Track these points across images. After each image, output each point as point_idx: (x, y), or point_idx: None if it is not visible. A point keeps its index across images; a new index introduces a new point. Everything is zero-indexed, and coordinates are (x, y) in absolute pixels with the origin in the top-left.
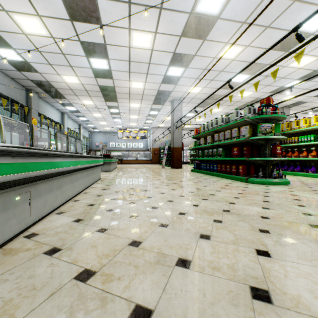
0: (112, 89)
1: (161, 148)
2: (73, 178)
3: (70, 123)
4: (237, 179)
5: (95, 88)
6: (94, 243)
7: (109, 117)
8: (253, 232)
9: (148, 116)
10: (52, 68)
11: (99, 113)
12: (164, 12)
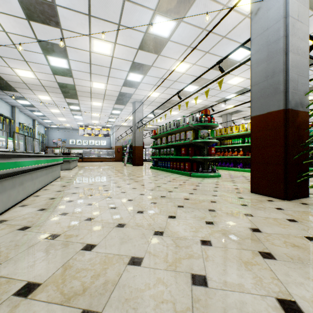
0: (72, 87)
1: (124, 146)
2: (33, 176)
3: (22, 118)
4: (184, 174)
5: (53, 85)
6: (58, 221)
7: (69, 113)
8: (173, 207)
9: (111, 114)
10: (3, 61)
11: (58, 109)
12: (122, 28)
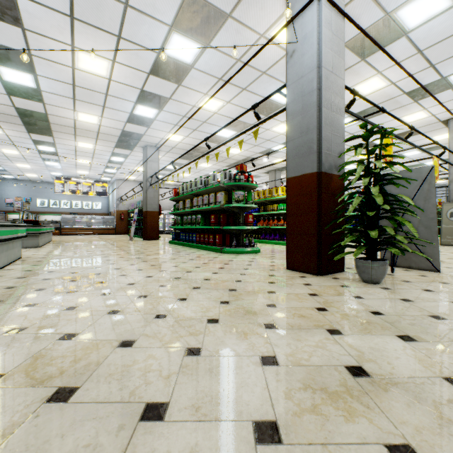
0: (42, 116)
1: (131, 211)
2: None
3: None
4: (214, 250)
5: (8, 110)
6: (22, 314)
7: (36, 157)
8: (187, 289)
9: (109, 162)
10: None
11: (15, 149)
12: (124, 42)
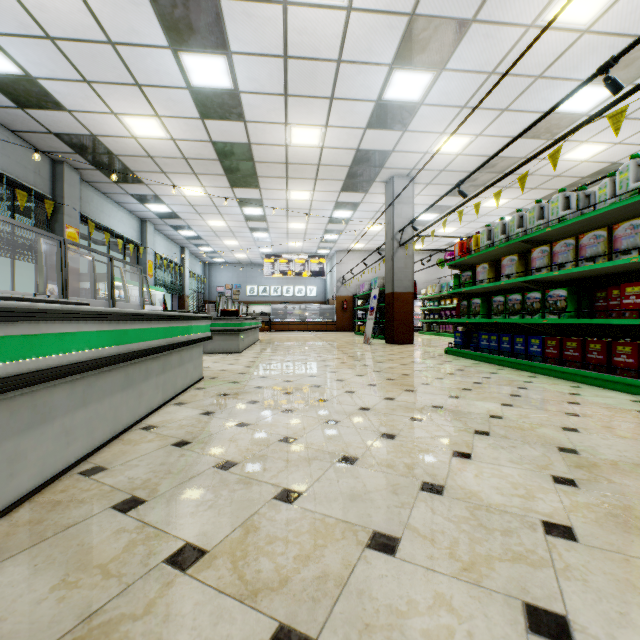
0: (244, 151)
1: (359, 296)
2: None
3: (162, 244)
4: None
5: (205, 151)
6: None
7: (243, 228)
8: None
9: (330, 222)
10: (96, 95)
11: (221, 219)
12: None
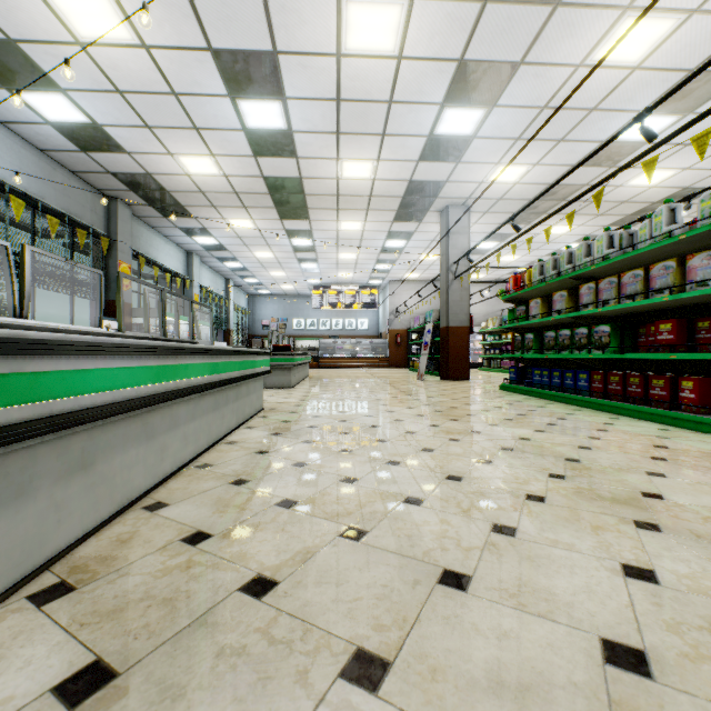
0: (295, 185)
1: (413, 329)
2: (154, 422)
3: (207, 277)
4: (677, 422)
5: (256, 186)
6: None
7: (291, 259)
8: None
9: (382, 252)
10: (155, 138)
11: (268, 250)
12: None
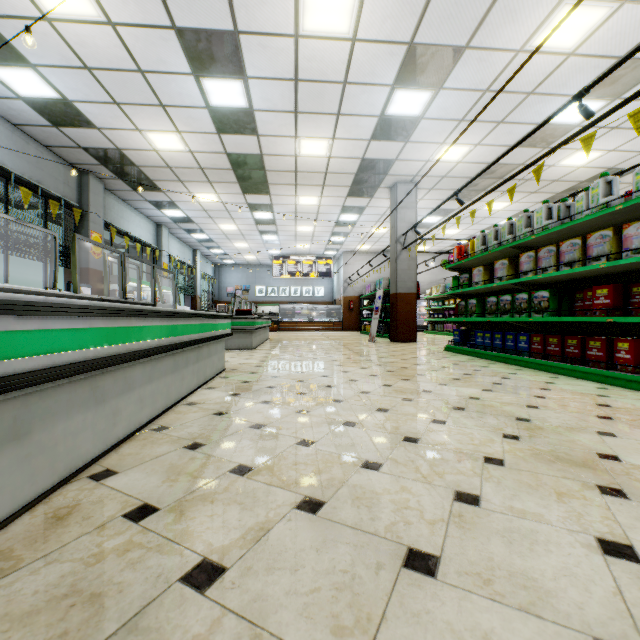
0: (256, 161)
1: (365, 296)
2: (105, 386)
3: (175, 247)
4: (614, 381)
5: (220, 162)
6: None
7: (253, 231)
8: None
9: (337, 225)
10: (123, 115)
11: (232, 223)
12: None
